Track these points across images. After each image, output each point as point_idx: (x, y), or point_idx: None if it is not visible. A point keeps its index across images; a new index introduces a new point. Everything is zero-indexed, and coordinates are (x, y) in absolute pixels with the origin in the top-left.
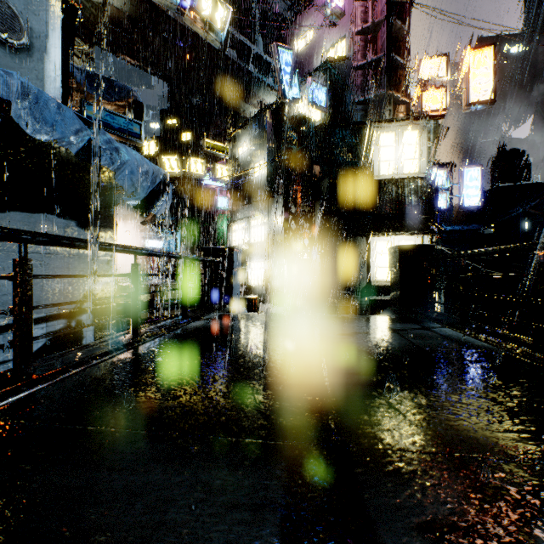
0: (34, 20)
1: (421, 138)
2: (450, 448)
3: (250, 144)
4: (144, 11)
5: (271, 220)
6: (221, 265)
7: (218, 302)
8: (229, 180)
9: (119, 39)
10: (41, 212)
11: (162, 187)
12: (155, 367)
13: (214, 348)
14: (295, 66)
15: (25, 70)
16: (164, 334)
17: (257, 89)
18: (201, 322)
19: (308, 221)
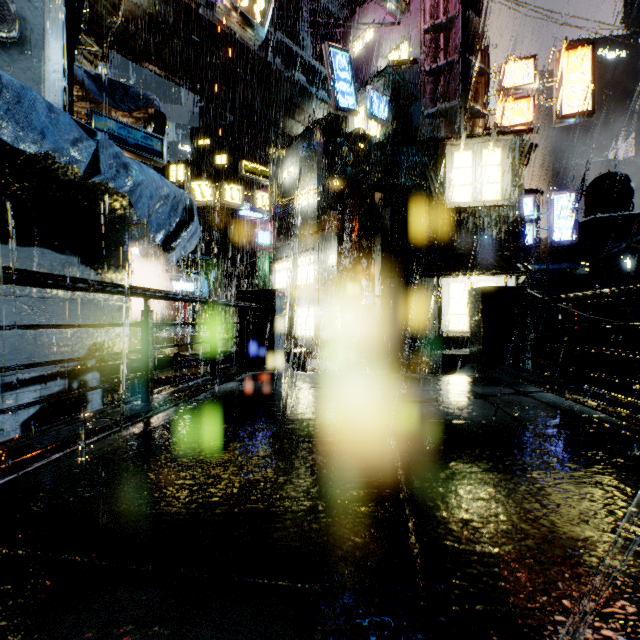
0: (28, 9)
1: (503, 158)
2: (611, 603)
3: (296, 166)
4: (170, 9)
5: (322, 258)
6: (260, 312)
7: (256, 357)
8: (272, 210)
9: (141, 43)
10: (33, 246)
11: (187, 215)
12: (165, 451)
13: (247, 421)
14: (351, 71)
15: (16, 69)
16: (184, 401)
17: (305, 103)
18: (233, 384)
19: (366, 258)
